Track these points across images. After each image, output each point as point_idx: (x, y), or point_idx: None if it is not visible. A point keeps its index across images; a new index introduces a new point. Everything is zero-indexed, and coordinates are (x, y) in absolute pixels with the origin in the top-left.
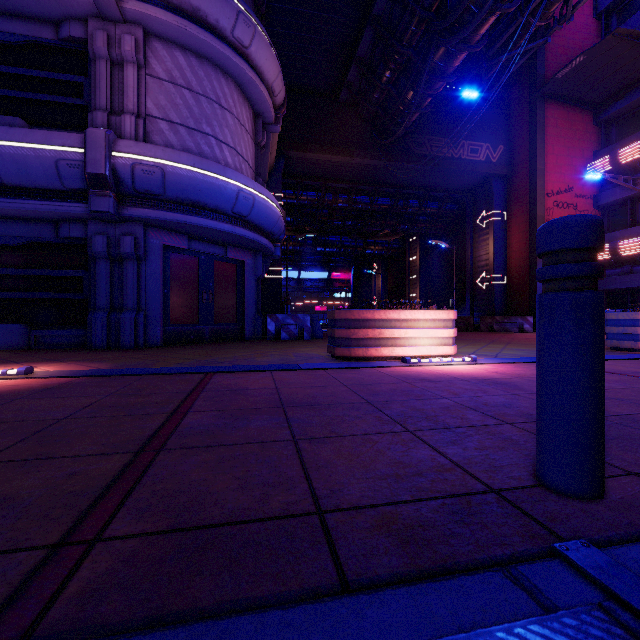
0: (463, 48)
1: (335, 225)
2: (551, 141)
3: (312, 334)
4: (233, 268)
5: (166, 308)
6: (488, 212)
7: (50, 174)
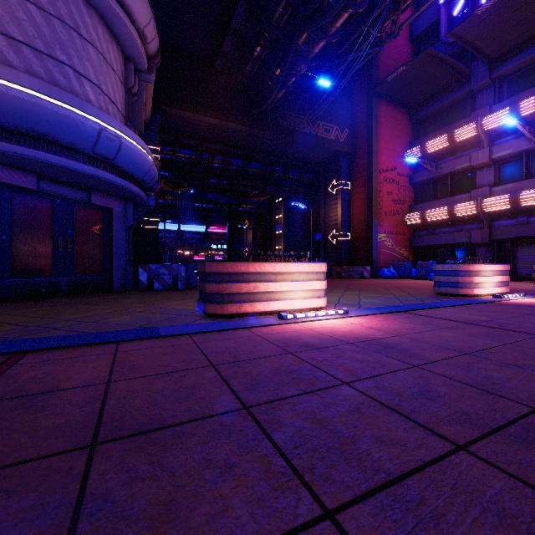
0: (322, 36)
1: (211, 183)
2: (382, 130)
3: (187, 283)
4: (99, 215)
5: (5, 257)
6: (337, 182)
7: None
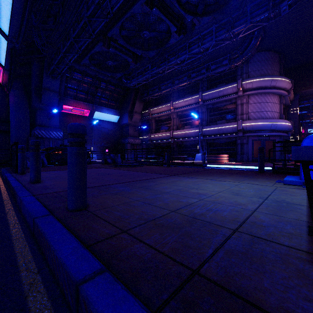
0: None
1: None
2: None
3: None
4: (271, 142)
5: (252, 153)
6: None
7: (231, 130)
